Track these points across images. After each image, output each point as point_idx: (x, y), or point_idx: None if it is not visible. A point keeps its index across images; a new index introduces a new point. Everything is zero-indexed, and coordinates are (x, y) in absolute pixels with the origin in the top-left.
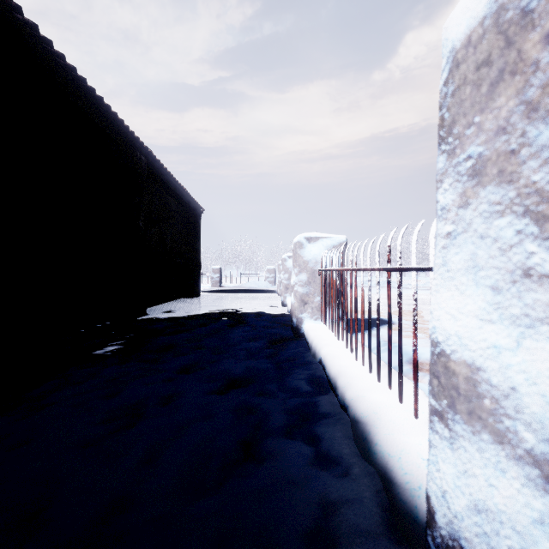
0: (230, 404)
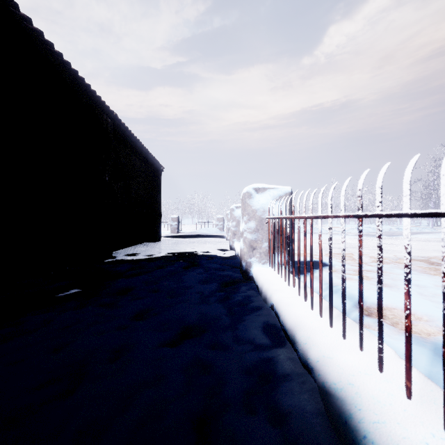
0: (182, 361)
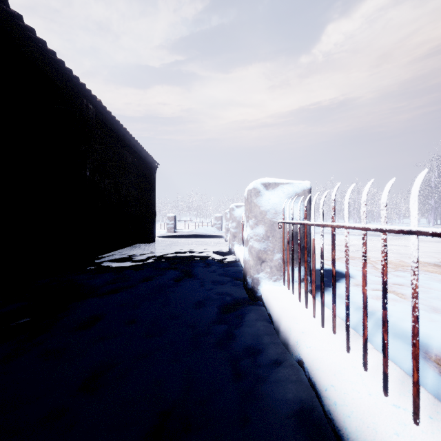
0: None
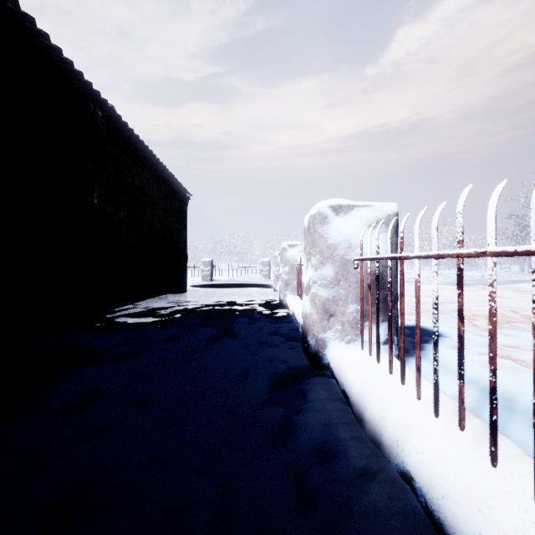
0: None
